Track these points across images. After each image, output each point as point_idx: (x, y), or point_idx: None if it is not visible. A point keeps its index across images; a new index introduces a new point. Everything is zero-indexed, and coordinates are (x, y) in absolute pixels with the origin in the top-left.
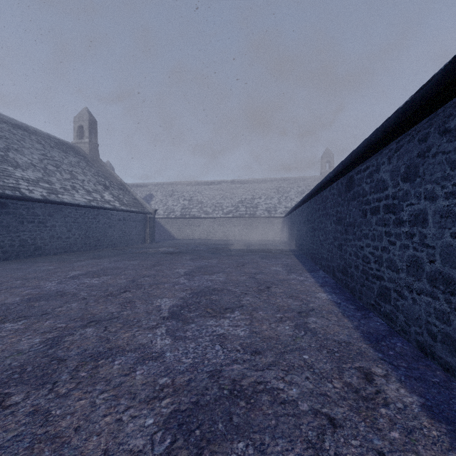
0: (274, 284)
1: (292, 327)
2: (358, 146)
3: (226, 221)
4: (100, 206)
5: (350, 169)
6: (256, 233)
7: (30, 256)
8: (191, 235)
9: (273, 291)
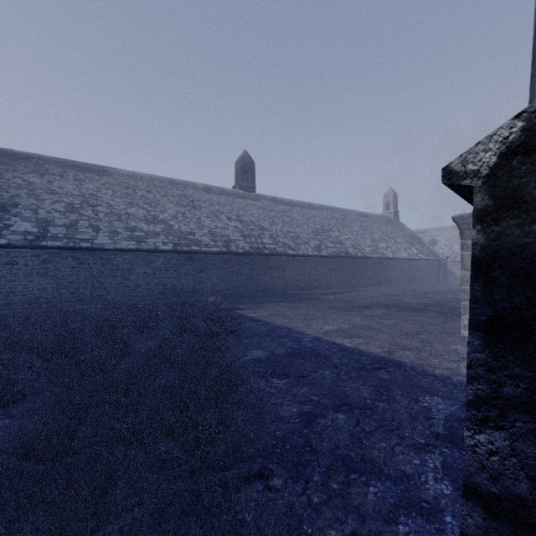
0: None
1: None
2: None
3: None
4: (414, 258)
5: None
6: None
7: (388, 285)
8: None
9: None
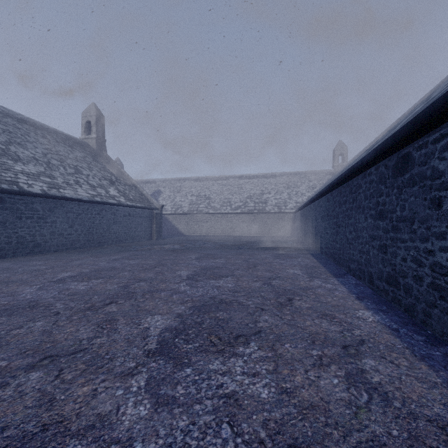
0: (297, 295)
1: (343, 380)
2: (431, 104)
3: (234, 217)
4: (104, 202)
5: (403, 145)
6: (266, 229)
7: (28, 253)
8: (198, 231)
9: (297, 305)
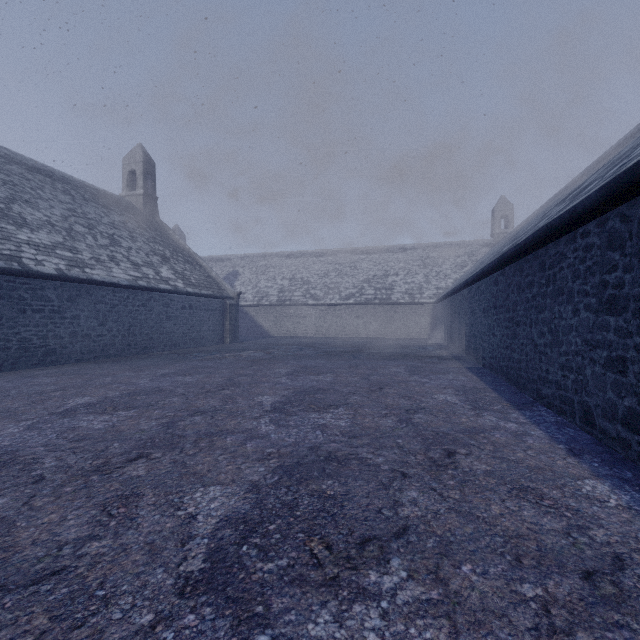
0: (460, 444)
1: None
2: None
3: (344, 310)
4: (153, 287)
5: None
6: (391, 328)
7: (37, 364)
8: (292, 331)
9: (465, 466)
